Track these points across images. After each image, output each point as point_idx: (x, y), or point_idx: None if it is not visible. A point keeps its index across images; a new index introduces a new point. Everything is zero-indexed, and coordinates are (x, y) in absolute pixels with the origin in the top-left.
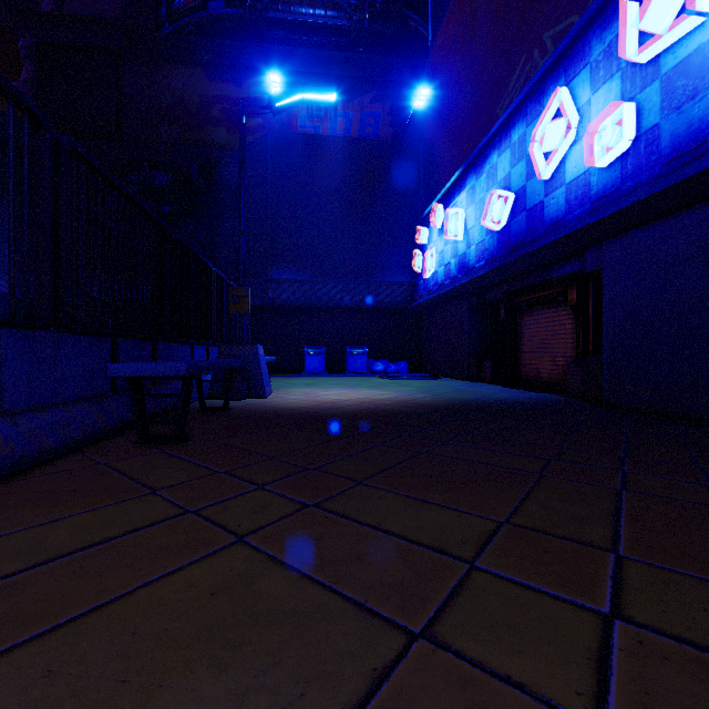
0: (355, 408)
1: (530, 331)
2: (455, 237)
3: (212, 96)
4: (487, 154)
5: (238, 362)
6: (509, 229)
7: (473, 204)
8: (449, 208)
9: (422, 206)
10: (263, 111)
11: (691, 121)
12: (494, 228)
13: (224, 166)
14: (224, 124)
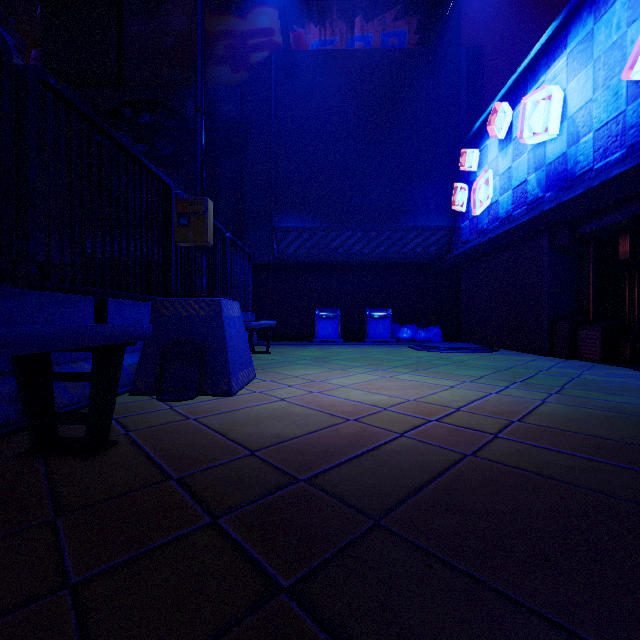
0: (420, 452)
1: None
2: (544, 134)
3: (215, 33)
4: None
5: (136, 331)
6: None
7: (587, 65)
8: (523, 101)
9: (464, 128)
10: (269, 43)
11: None
12: None
13: (225, 105)
14: (227, 62)
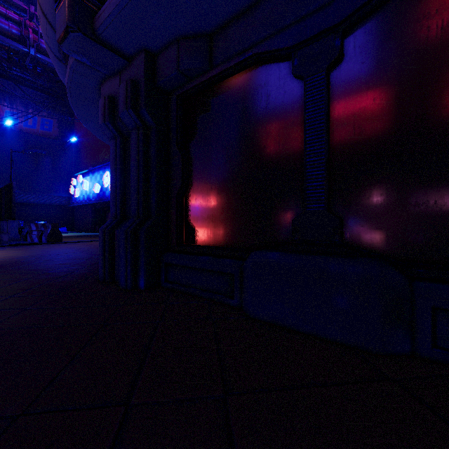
0: None
1: (109, 218)
2: (86, 189)
3: None
4: (95, 171)
5: None
6: (100, 194)
7: (91, 182)
8: (84, 178)
9: (74, 169)
10: None
11: None
12: (96, 192)
13: None
14: None
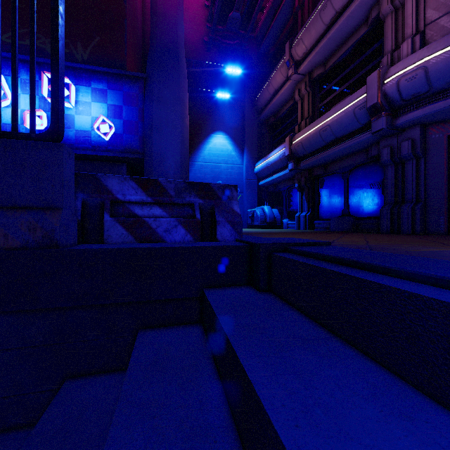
0: None
1: None
2: None
3: None
4: None
5: None
6: None
7: None
8: None
9: None
10: None
11: (69, 135)
12: None
13: None
14: None
